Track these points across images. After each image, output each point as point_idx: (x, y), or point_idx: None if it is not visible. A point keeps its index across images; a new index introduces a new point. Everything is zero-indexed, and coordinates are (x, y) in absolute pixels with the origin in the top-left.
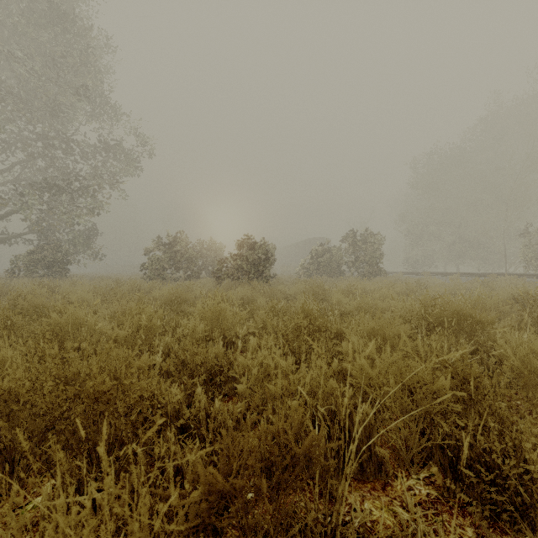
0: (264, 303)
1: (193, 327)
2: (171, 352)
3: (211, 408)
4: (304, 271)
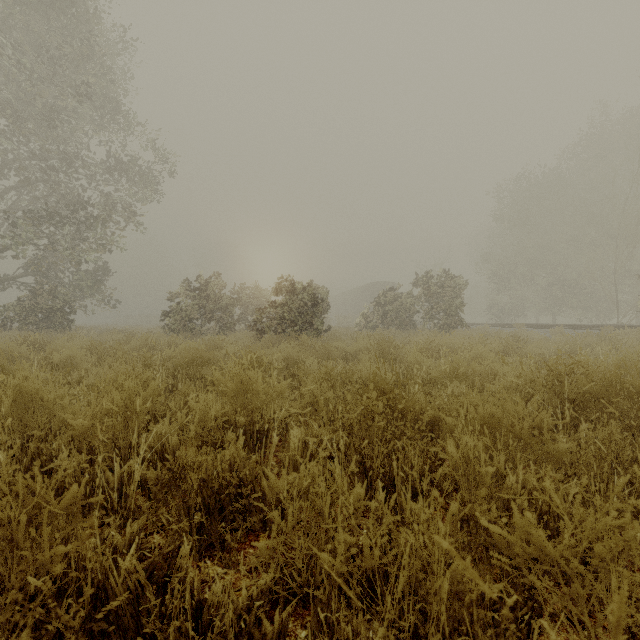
0: (315, 365)
1: (204, 408)
2: (167, 449)
3: (206, 588)
4: (366, 323)
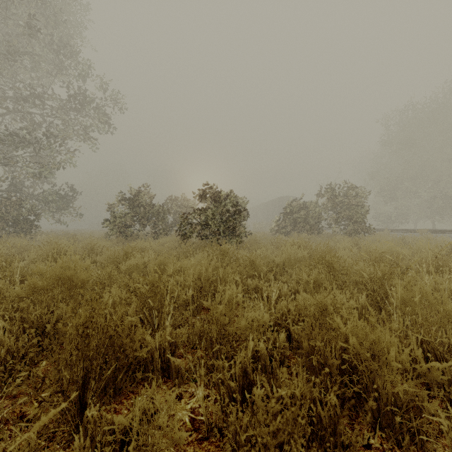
0: (239, 297)
1: None
2: None
3: None
4: (279, 228)
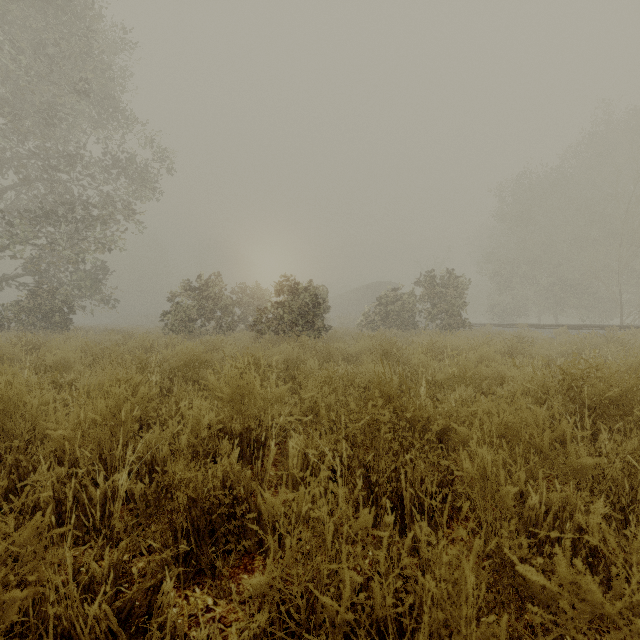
0: (316, 367)
1: (197, 415)
2: (157, 459)
3: (190, 633)
4: (367, 323)
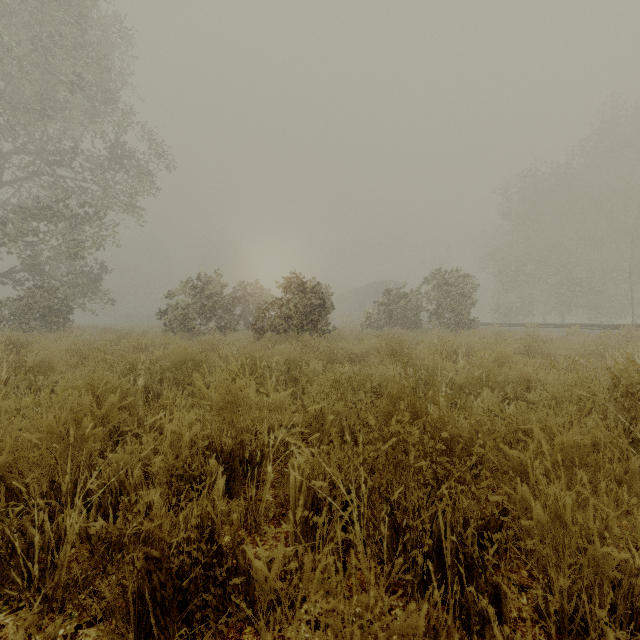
0: (320, 368)
1: (178, 430)
2: (127, 485)
3: None
4: (371, 322)
